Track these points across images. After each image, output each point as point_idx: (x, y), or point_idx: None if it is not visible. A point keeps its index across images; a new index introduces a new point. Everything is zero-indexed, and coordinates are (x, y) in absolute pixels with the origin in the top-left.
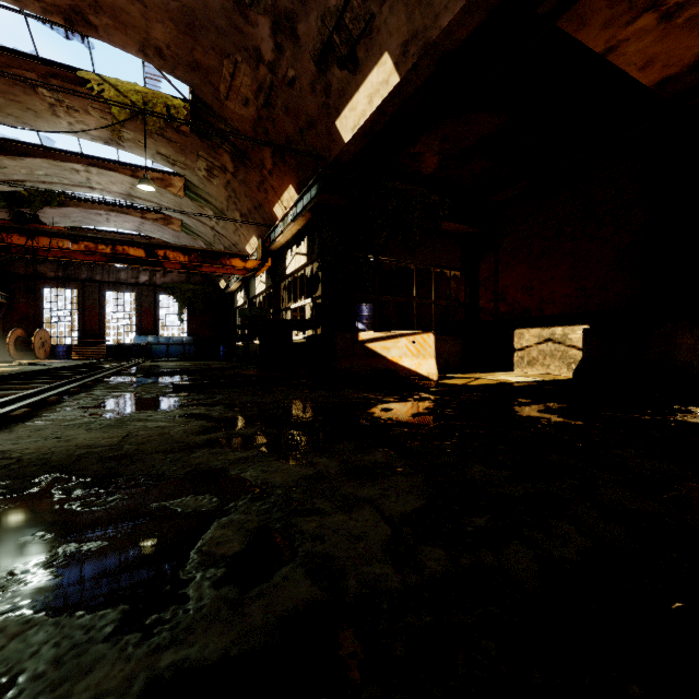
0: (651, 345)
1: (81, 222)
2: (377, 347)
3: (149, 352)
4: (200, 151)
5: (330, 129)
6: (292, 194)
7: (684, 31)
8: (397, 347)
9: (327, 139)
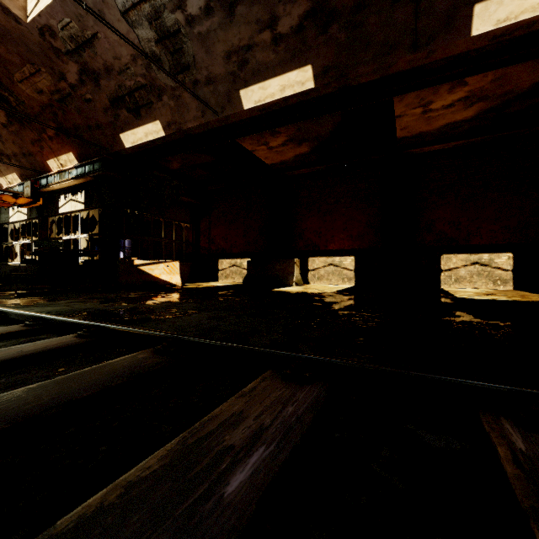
0: (268, 268)
1: None
2: (146, 269)
3: None
4: None
5: (115, 136)
6: (71, 158)
7: (275, 153)
8: (158, 269)
9: (111, 139)
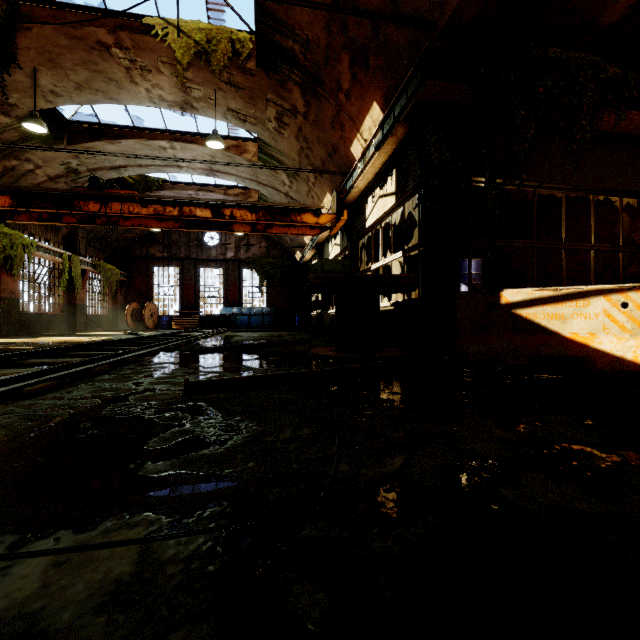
0: None
1: None
2: (538, 316)
3: (233, 322)
4: (268, 93)
5: None
6: (375, 117)
7: None
8: (583, 316)
9: None
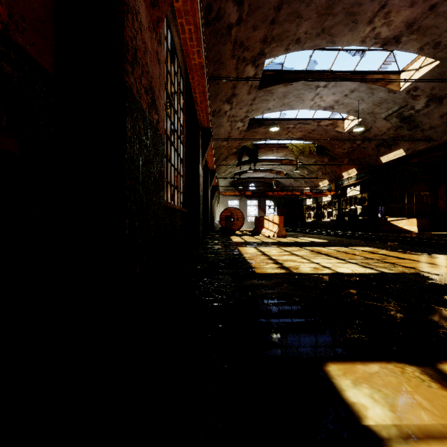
0: None
1: (247, 176)
2: (394, 223)
3: None
4: (315, 157)
5: (377, 159)
6: (353, 171)
7: None
8: (401, 223)
9: (375, 160)
